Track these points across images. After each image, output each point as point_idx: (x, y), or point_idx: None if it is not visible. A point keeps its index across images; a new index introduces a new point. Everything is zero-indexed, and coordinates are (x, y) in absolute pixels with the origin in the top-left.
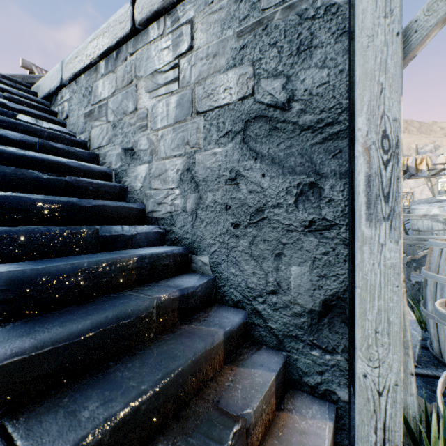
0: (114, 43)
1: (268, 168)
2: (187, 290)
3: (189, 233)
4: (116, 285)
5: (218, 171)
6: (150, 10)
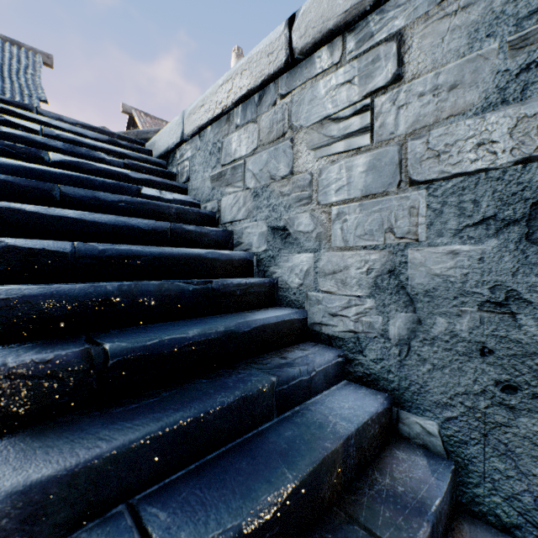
0: (258, 83)
1: None
2: (435, 513)
3: (393, 372)
4: (321, 500)
5: (461, 283)
6: (321, 29)
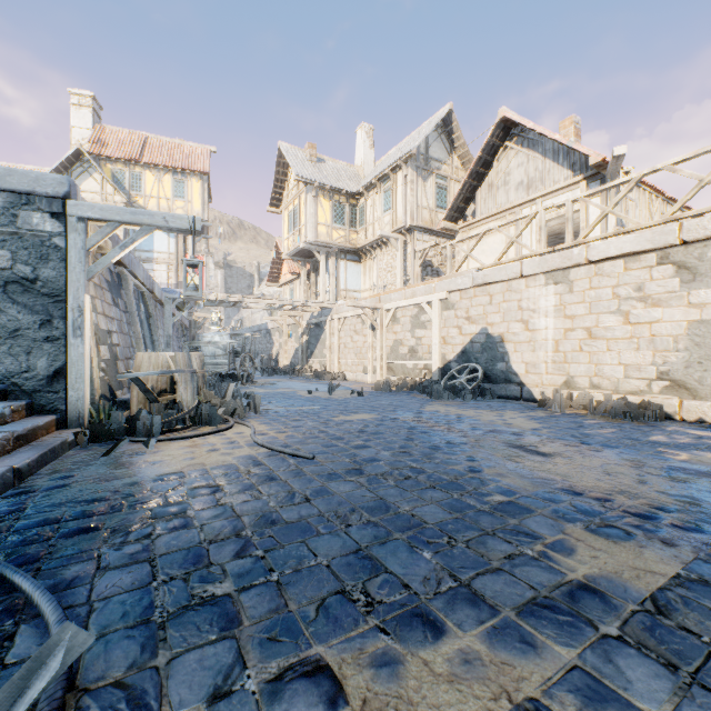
0: None
1: (23, 309)
2: None
3: None
4: None
5: None
6: None
